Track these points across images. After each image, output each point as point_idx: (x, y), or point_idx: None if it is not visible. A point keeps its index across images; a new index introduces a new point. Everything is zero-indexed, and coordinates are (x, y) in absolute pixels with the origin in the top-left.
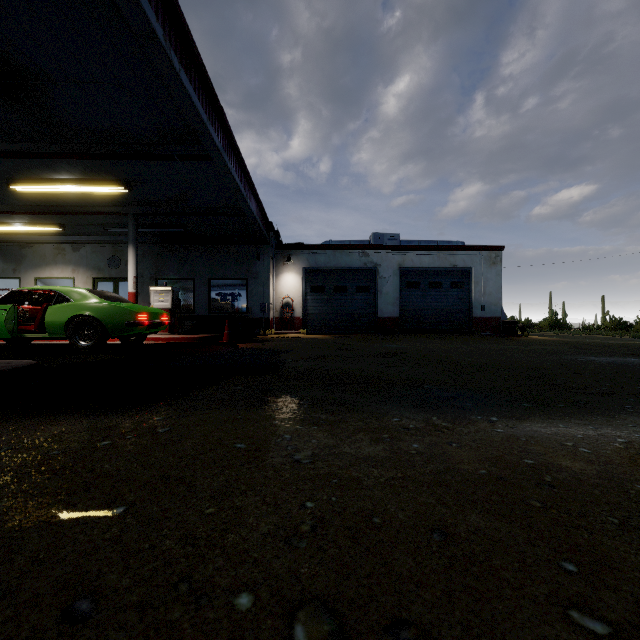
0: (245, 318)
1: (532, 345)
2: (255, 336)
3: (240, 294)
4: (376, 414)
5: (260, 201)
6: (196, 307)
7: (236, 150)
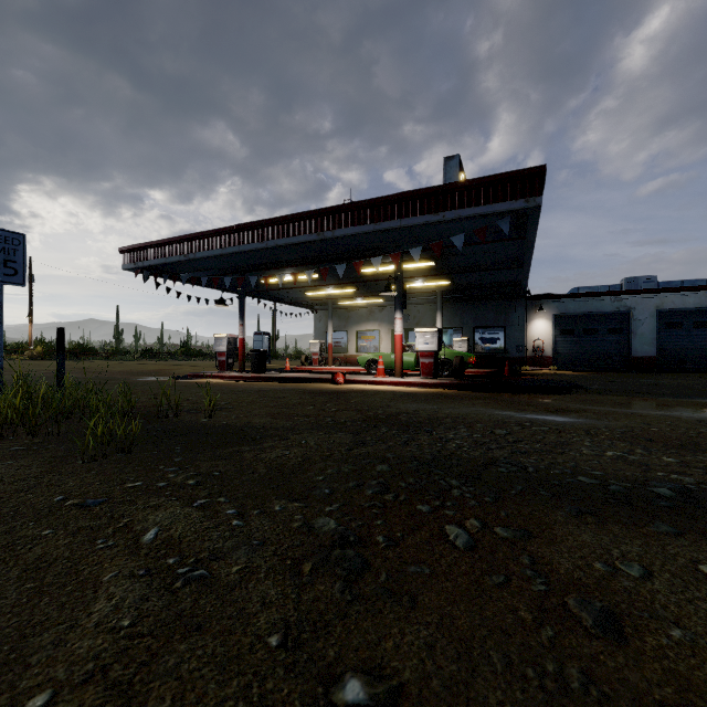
0: (503, 357)
1: None
2: (515, 371)
3: (498, 338)
4: (655, 398)
5: None
6: None
7: None
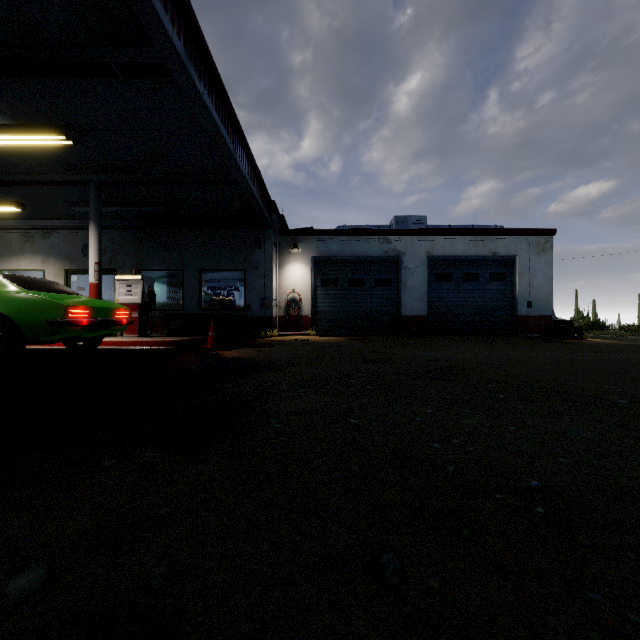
0: (243, 317)
1: (617, 352)
2: (254, 338)
3: (237, 288)
4: None
5: (257, 167)
6: (185, 304)
7: (212, 70)
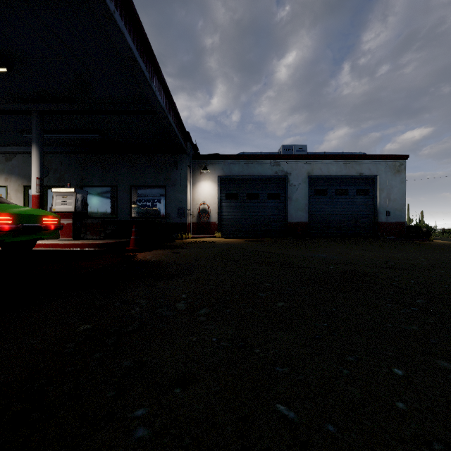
0: (164, 223)
1: None
2: (172, 240)
3: (159, 200)
4: None
5: (172, 99)
6: (118, 213)
7: None
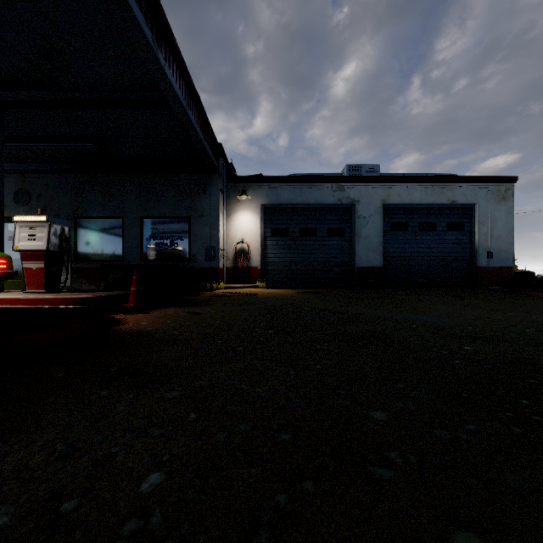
0: (187, 268)
1: None
2: (197, 292)
3: (181, 237)
4: None
5: (194, 89)
6: (125, 254)
7: None
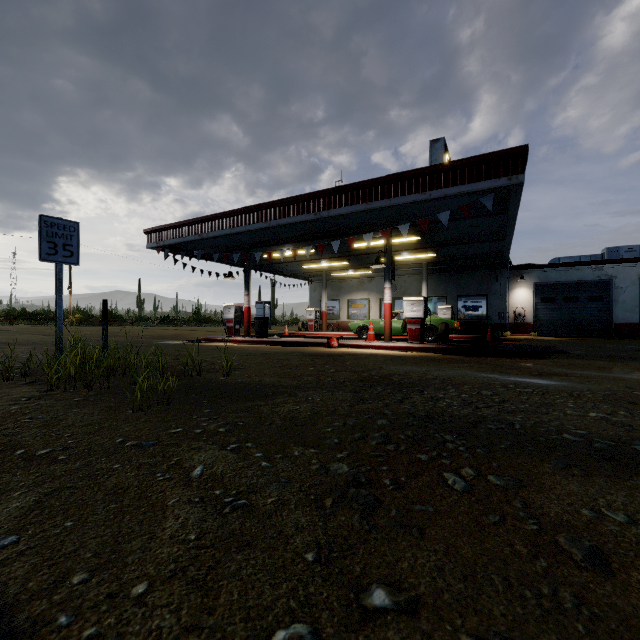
0: (485, 324)
1: None
2: (496, 337)
3: (481, 306)
4: (637, 363)
5: None
6: None
7: None
